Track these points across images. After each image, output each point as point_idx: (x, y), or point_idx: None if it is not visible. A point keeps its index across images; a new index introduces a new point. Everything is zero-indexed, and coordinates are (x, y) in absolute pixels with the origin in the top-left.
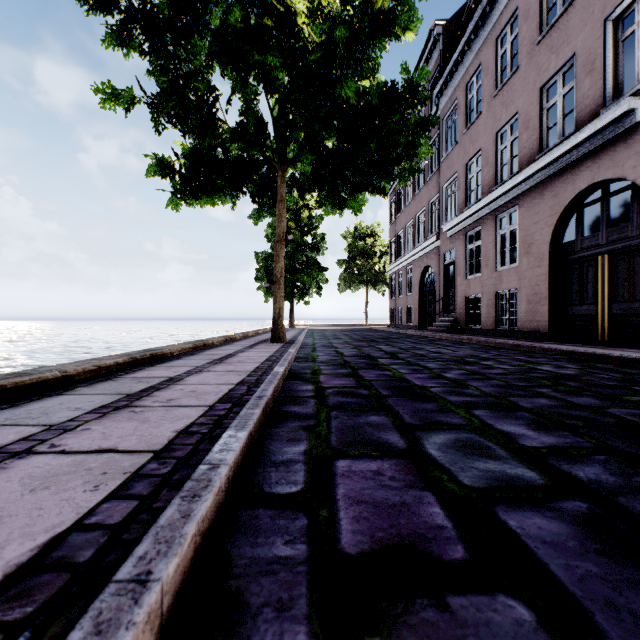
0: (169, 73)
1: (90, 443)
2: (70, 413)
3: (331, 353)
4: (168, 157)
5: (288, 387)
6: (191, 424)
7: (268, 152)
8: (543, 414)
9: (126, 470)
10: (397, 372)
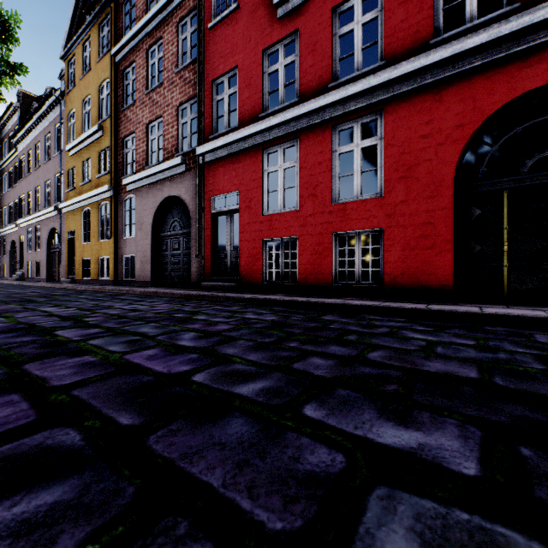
0: None
1: None
2: None
3: None
4: None
5: None
6: None
7: None
8: None
9: None
10: None
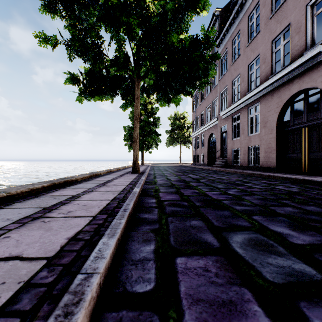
0: (76, 27)
1: (4, 250)
2: (1, 223)
3: (164, 179)
4: (76, 74)
5: (142, 200)
6: (79, 232)
7: (130, 73)
8: (294, 218)
9: (21, 279)
10: (202, 190)
